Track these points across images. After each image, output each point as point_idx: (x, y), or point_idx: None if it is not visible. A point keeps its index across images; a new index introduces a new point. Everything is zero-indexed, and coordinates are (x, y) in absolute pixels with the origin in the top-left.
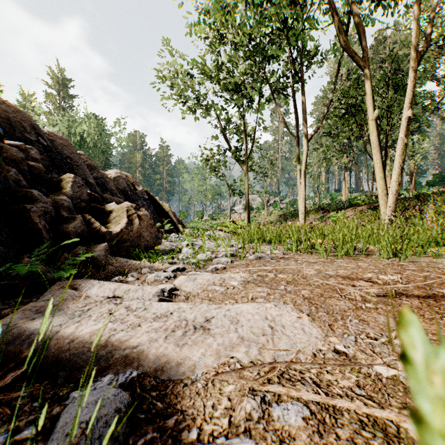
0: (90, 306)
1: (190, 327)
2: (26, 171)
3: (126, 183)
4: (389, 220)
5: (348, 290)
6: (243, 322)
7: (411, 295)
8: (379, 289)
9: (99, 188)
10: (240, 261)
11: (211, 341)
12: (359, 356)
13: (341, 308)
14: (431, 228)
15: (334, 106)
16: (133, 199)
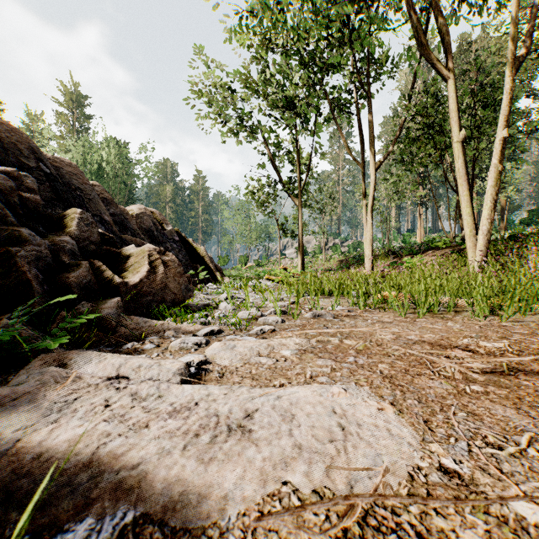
0: (79, 394)
1: (224, 424)
2: (18, 204)
3: (152, 222)
4: (478, 266)
5: (442, 363)
6: (300, 419)
7: (530, 372)
8: (483, 362)
9: (118, 227)
10: (293, 321)
11: (252, 454)
12: (481, 479)
13: (438, 392)
14: (535, 277)
15: (409, 126)
16: (161, 241)
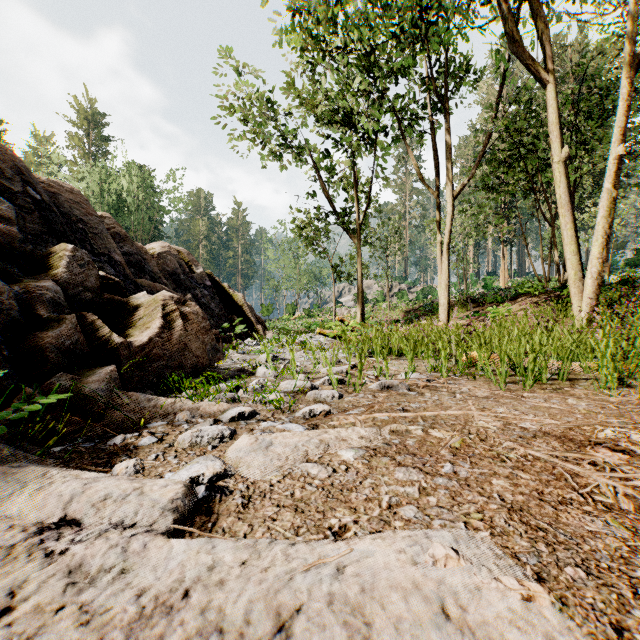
0: None
1: None
2: None
3: (178, 263)
4: (587, 318)
5: (589, 477)
6: (382, 637)
7: None
8: None
9: (133, 269)
10: (355, 399)
11: None
12: None
13: (611, 548)
14: None
15: (494, 145)
16: (188, 286)
